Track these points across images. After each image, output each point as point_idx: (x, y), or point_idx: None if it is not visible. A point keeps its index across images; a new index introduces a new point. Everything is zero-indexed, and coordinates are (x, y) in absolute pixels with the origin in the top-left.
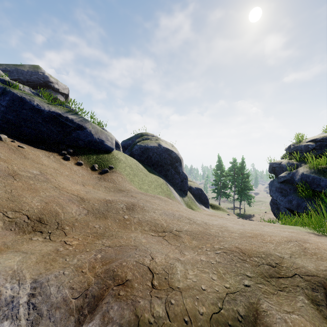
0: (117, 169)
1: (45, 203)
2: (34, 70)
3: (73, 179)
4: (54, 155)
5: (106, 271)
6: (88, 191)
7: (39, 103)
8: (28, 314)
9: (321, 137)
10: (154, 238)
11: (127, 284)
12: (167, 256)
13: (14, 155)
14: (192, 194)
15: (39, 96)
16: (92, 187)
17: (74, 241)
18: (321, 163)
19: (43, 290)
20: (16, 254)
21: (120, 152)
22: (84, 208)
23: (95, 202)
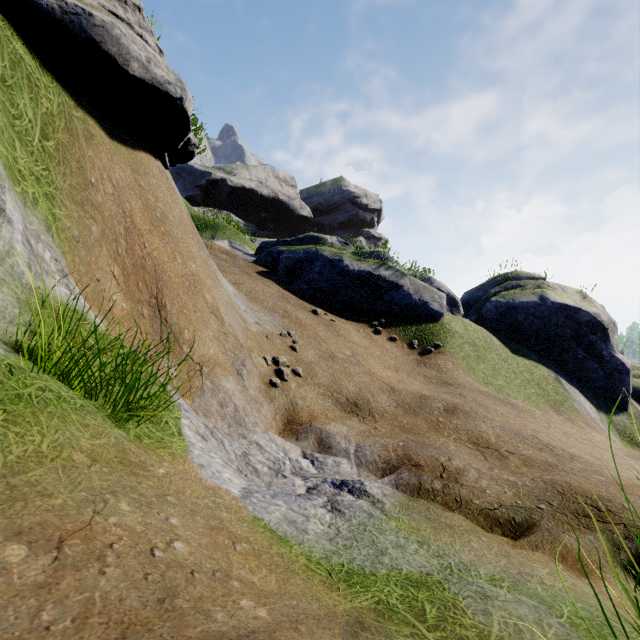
0: (446, 348)
1: (359, 389)
2: (336, 186)
3: (384, 362)
4: (364, 327)
5: (404, 454)
6: (400, 380)
7: (348, 262)
8: (355, 460)
9: None
10: (467, 449)
11: (419, 467)
12: (468, 464)
13: (329, 332)
14: None
15: (346, 246)
16: (407, 375)
17: (383, 429)
18: None
19: (362, 451)
20: (344, 425)
21: (456, 316)
22: (393, 400)
23: (407, 395)
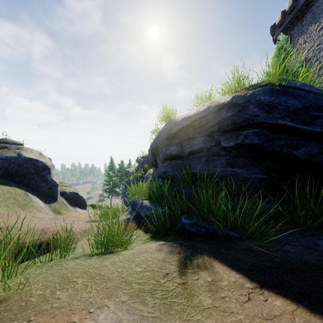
0: None
1: None
2: None
3: None
4: None
5: None
6: None
7: None
8: None
9: (145, 155)
10: None
11: None
12: None
13: None
14: (66, 198)
15: None
16: None
17: None
18: (139, 173)
19: None
20: None
21: None
22: None
23: None
